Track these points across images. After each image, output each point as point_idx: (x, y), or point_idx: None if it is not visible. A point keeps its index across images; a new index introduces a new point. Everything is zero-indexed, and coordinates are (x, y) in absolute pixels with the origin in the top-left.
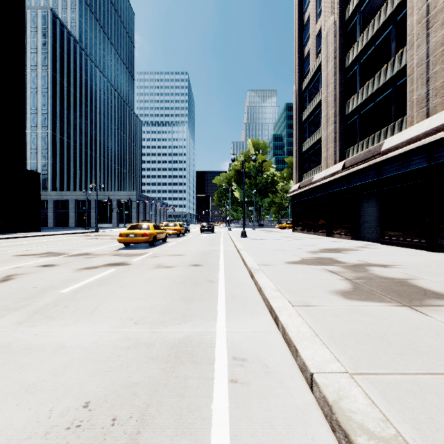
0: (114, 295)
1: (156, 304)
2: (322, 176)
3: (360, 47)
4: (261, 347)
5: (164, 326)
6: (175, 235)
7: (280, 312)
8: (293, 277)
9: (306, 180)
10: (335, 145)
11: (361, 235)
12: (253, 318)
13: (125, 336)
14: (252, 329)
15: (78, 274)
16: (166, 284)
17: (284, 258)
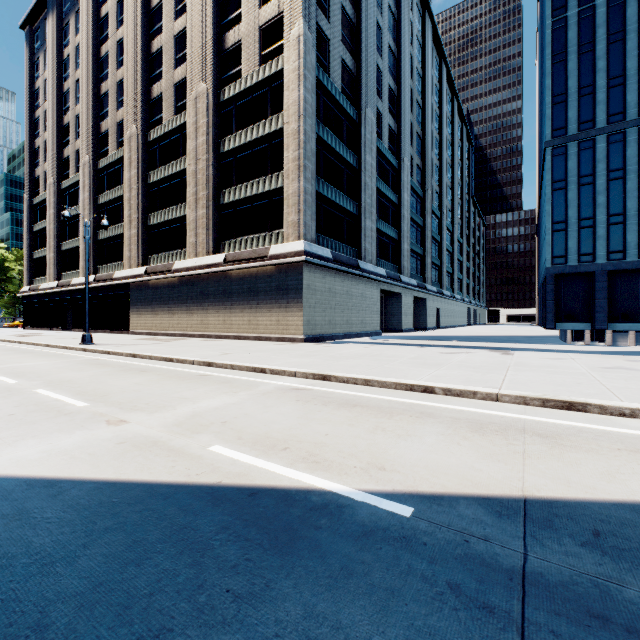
0: None
1: None
2: (46, 287)
3: None
4: None
5: None
6: None
7: None
8: None
9: (36, 285)
10: (55, 268)
11: (69, 328)
12: None
13: None
14: None
15: None
16: None
17: None
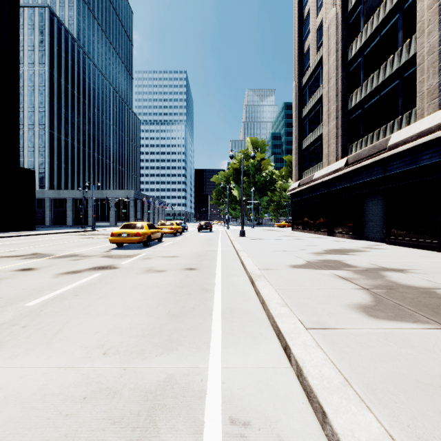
0: (88, 309)
1: (136, 323)
2: (323, 173)
3: (364, 38)
4: (269, 399)
5: (141, 358)
6: (172, 234)
7: (292, 340)
8: (300, 286)
9: (306, 177)
10: (337, 141)
11: (365, 234)
12: (256, 345)
13: (85, 377)
14: (256, 365)
15: (56, 280)
16: (153, 293)
17: (287, 261)
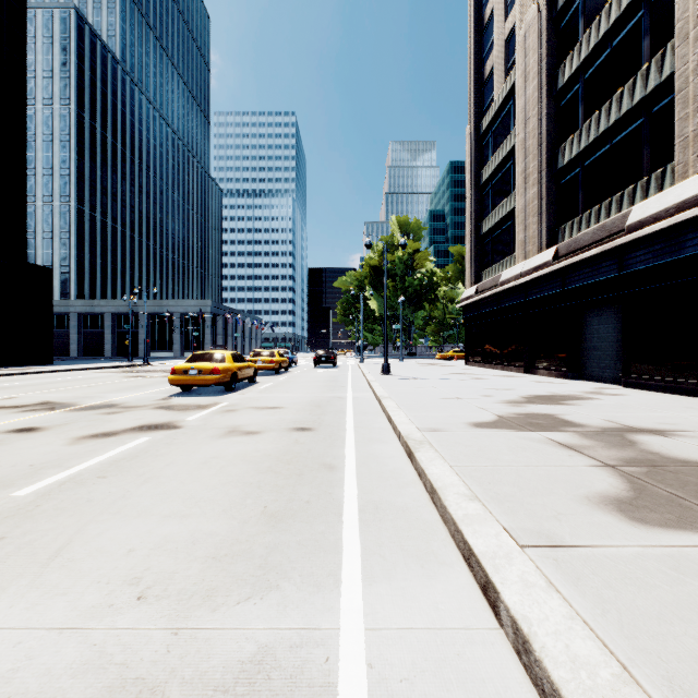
0: (121, 503)
1: (205, 532)
2: (516, 272)
3: (584, 52)
4: None
5: (209, 609)
6: (272, 371)
7: (498, 572)
8: (494, 461)
9: (488, 279)
10: (540, 220)
11: (587, 371)
12: (428, 580)
13: (95, 653)
14: (432, 623)
15: (72, 449)
16: (238, 473)
17: (465, 415)
